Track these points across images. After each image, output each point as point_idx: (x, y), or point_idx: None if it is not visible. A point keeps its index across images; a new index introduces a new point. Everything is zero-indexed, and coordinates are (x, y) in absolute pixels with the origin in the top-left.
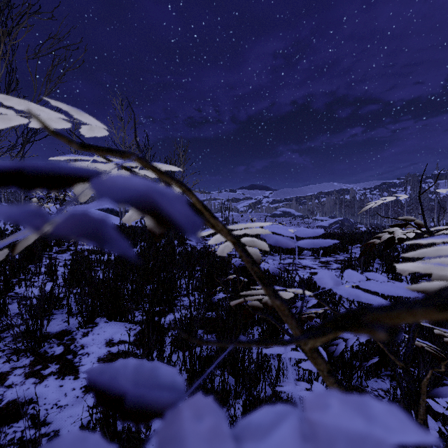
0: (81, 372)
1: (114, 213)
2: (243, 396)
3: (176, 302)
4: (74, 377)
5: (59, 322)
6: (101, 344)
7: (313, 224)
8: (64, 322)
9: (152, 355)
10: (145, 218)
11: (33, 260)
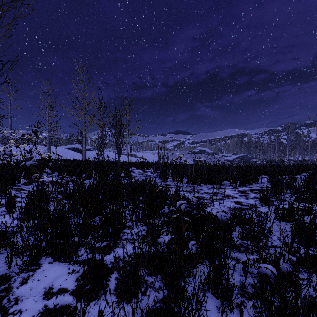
0: None
1: (78, 150)
2: None
3: (120, 236)
4: None
5: (2, 264)
6: (39, 296)
7: (221, 158)
8: (7, 264)
9: None
10: None
11: None
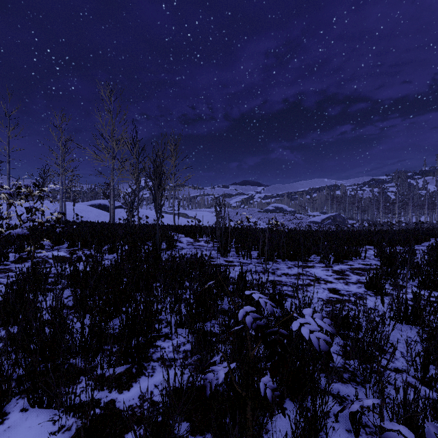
0: None
1: (106, 208)
2: None
3: (150, 353)
4: None
5: None
6: None
7: (305, 219)
8: None
9: None
10: None
11: None
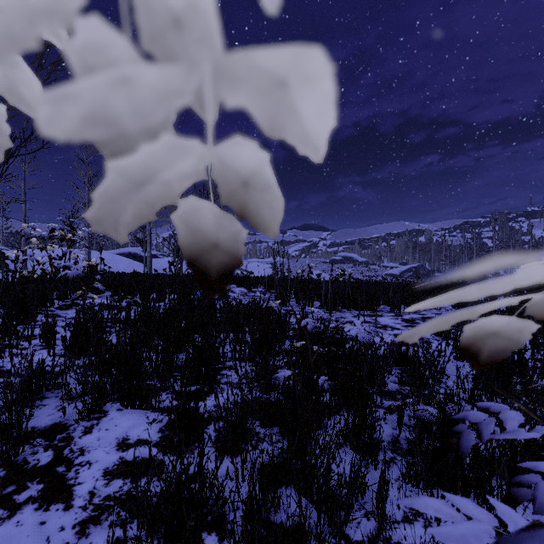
0: (76, 497)
1: (137, 258)
2: (329, 537)
3: (218, 378)
4: (65, 506)
5: (52, 410)
6: (111, 447)
7: (380, 272)
8: (59, 410)
9: (187, 473)
10: (176, 213)
11: (25, 318)
